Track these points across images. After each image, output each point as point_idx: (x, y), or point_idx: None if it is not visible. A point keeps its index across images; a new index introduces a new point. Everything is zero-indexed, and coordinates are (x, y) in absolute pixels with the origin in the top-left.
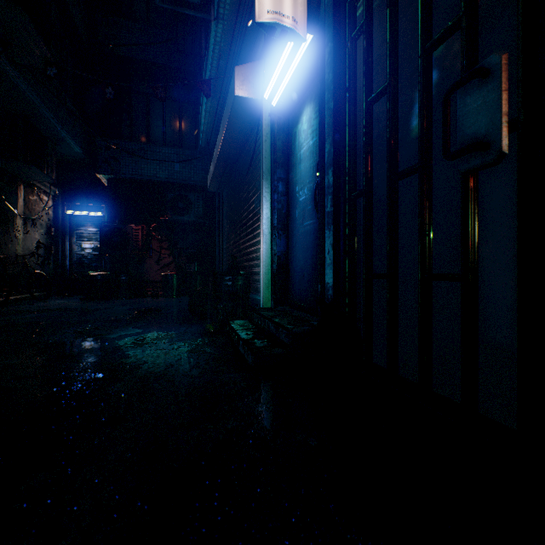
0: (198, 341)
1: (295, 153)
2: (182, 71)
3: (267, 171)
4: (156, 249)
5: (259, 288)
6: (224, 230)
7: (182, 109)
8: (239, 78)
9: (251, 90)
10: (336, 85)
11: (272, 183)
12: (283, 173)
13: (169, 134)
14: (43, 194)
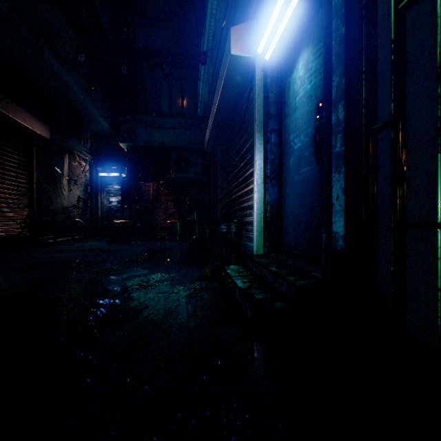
0: (196, 284)
1: (288, 103)
2: (184, 55)
3: (260, 124)
4: (163, 201)
5: (251, 235)
6: (218, 184)
7: (184, 86)
8: (234, 38)
9: (245, 48)
10: (349, 6)
11: (265, 135)
12: (275, 124)
13: (174, 107)
14: (82, 161)
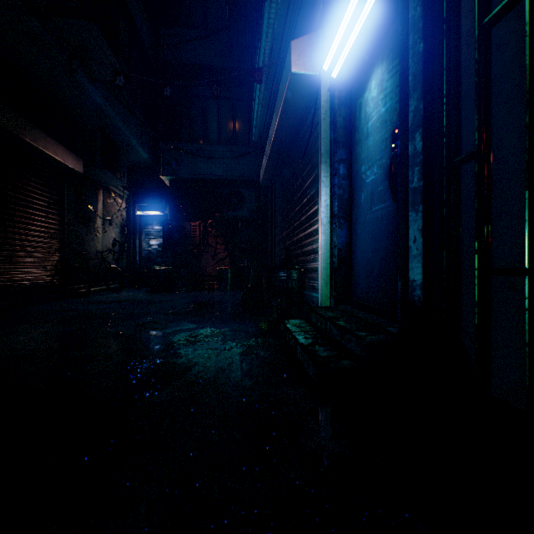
0: (251, 341)
1: (359, 128)
2: (236, 70)
3: (326, 153)
4: (212, 244)
5: (316, 284)
6: (276, 223)
7: (236, 107)
8: (295, 53)
9: (308, 64)
10: (427, 19)
11: (332, 166)
12: (344, 153)
13: (224, 132)
14: (118, 197)
